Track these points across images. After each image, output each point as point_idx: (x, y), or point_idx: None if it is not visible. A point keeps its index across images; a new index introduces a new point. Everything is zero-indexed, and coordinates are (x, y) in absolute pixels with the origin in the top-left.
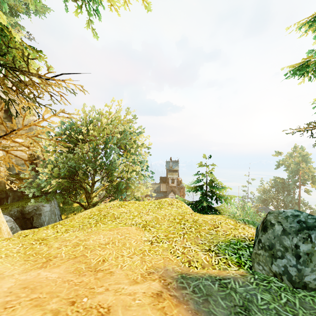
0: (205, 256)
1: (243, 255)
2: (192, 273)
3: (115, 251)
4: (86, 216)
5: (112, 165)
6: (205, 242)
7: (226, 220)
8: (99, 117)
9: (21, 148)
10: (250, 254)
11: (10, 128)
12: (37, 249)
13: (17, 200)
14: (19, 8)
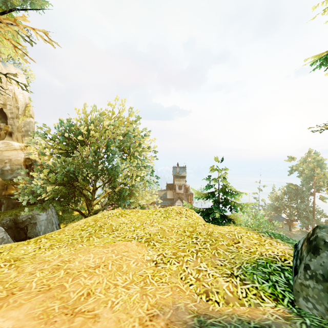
0: (227, 283)
1: (277, 282)
2: (213, 313)
3: (106, 278)
4: (78, 227)
5: (115, 170)
6: (224, 263)
7: (247, 233)
8: (101, 118)
9: (17, 151)
10: (287, 281)
11: (4, 130)
12: (3, 274)
13: (11, 208)
14: (14, 1)
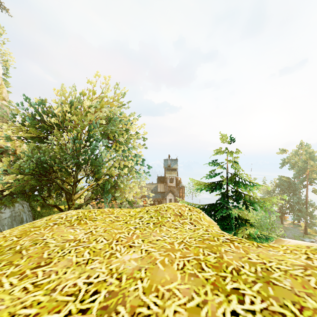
0: None
1: None
2: None
3: None
4: None
5: (98, 159)
6: None
7: None
8: (83, 100)
9: None
10: None
11: None
12: None
13: None
14: None
